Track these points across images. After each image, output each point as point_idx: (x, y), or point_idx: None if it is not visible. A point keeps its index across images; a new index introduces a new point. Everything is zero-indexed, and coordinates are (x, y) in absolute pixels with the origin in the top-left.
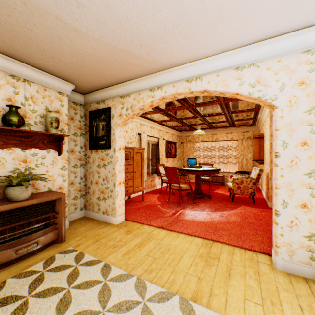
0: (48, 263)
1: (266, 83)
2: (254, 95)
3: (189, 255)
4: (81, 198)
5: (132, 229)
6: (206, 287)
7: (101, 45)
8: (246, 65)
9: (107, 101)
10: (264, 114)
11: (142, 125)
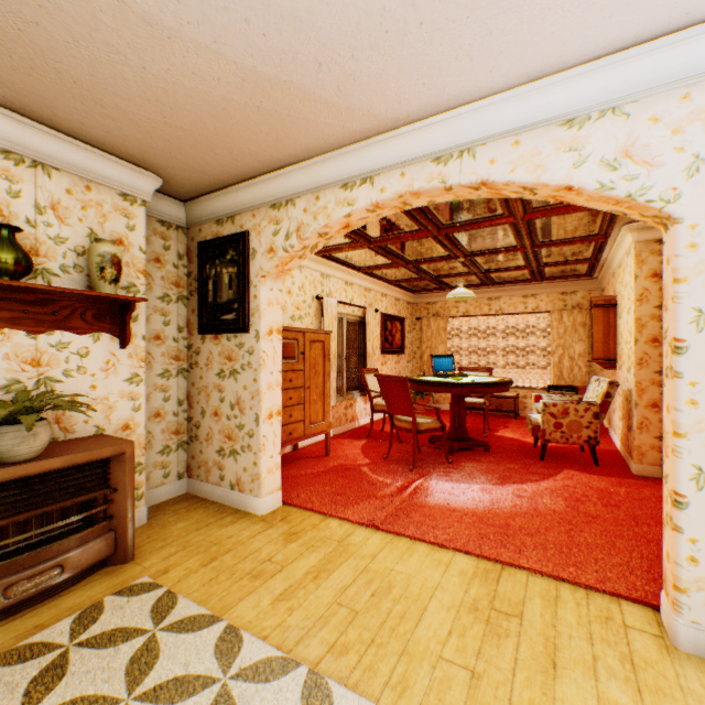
0: (85, 620)
1: (649, 157)
2: (615, 189)
3: (443, 604)
4: (180, 449)
5: (300, 529)
6: (495, 704)
7: (218, 66)
8: (593, 113)
9: (239, 216)
10: (618, 250)
11: (326, 277)
